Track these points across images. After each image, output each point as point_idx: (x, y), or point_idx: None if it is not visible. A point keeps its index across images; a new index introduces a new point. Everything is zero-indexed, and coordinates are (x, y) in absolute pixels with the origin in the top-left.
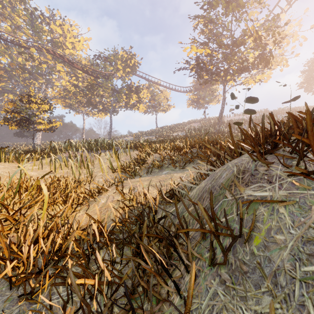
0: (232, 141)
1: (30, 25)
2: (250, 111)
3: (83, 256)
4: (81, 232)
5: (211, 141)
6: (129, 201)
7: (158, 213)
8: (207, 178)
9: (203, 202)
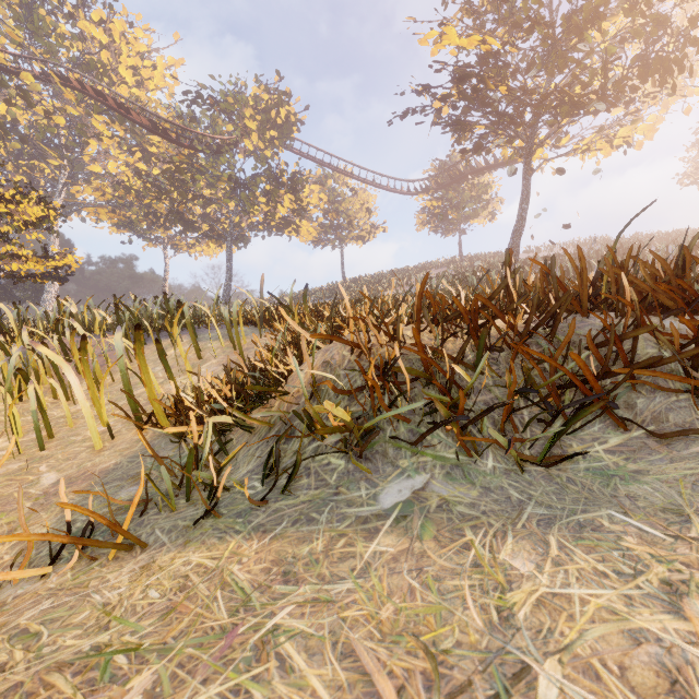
0: None
1: (23, 17)
2: None
3: None
4: None
5: None
6: None
7: None
8: None
9: None
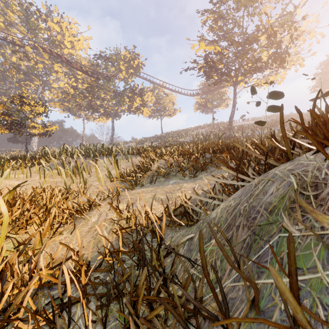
0: (283, 134)
1: (25, 22)
2: (274, 108)
3: (38, 328)
4: (51, 272)
5: (228, 144)
6: (126, 221)
7: (165, 239)
8: (239, 193)
9: (238, 232)
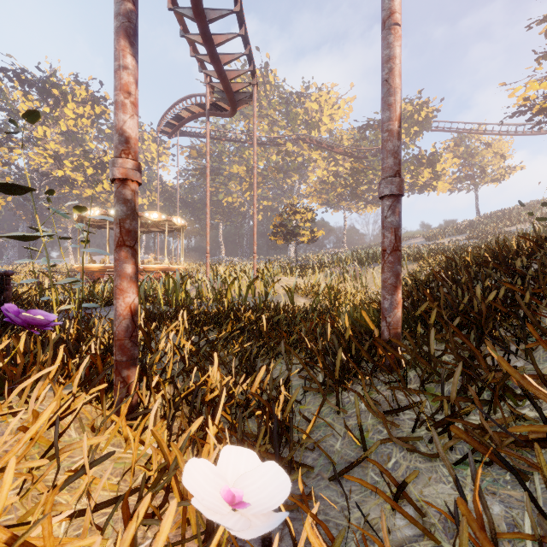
0: None
1: (286, 116)
2: (545, 218)
3: None
4: None
5: None
6: None
7: None
8: None
9: None
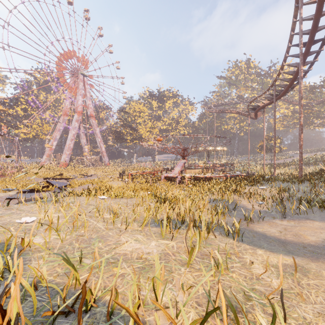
0: None
1: (261, 85)
2: None
3: None
4: None
5: None
6: None
7: None
8: None
9: None
